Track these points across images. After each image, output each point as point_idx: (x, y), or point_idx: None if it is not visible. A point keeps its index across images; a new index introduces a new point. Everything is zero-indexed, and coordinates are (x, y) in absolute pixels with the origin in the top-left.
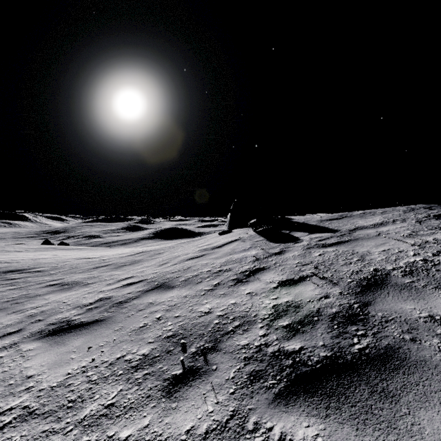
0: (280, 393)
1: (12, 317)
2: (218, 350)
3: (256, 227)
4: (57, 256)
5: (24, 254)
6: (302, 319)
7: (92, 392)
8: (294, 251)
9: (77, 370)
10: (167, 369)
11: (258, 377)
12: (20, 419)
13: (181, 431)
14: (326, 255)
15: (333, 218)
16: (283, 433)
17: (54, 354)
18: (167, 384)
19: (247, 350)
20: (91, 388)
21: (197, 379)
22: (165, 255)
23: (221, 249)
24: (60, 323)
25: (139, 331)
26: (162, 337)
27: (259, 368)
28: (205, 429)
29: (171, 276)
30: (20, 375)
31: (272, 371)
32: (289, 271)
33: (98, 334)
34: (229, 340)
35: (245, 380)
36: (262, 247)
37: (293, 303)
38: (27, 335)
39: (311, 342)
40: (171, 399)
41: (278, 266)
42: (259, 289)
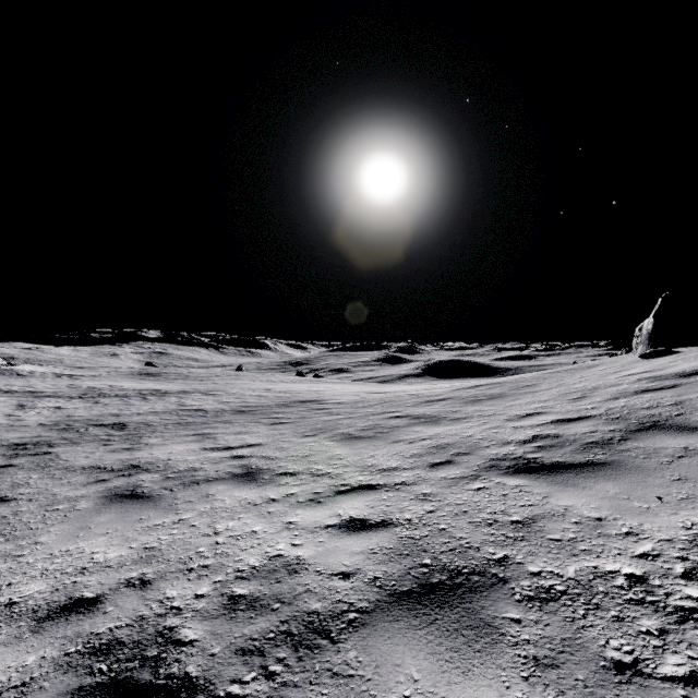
0: None
1: (406, 446)
2: None
3: None
4: (334, 389)
5: (294, 385)
6: None
7: None
8: None
9: (697, 525)
10: None
11: None
12: None
13: None
14: None
15: None
16: None
17: (587, 497)
18: None
19: None
20: None
21: None
22: (546, 388)
23: None
24: (514, 460)
25: None
26: None
27: None
28: None
29: (656, 413)
30: (573, 513)
31: None
32: None
33: (638, 481)
34: None
35: None
36: None
37: None
38: (477, 469)
39: None
40: None
41: None
42: None
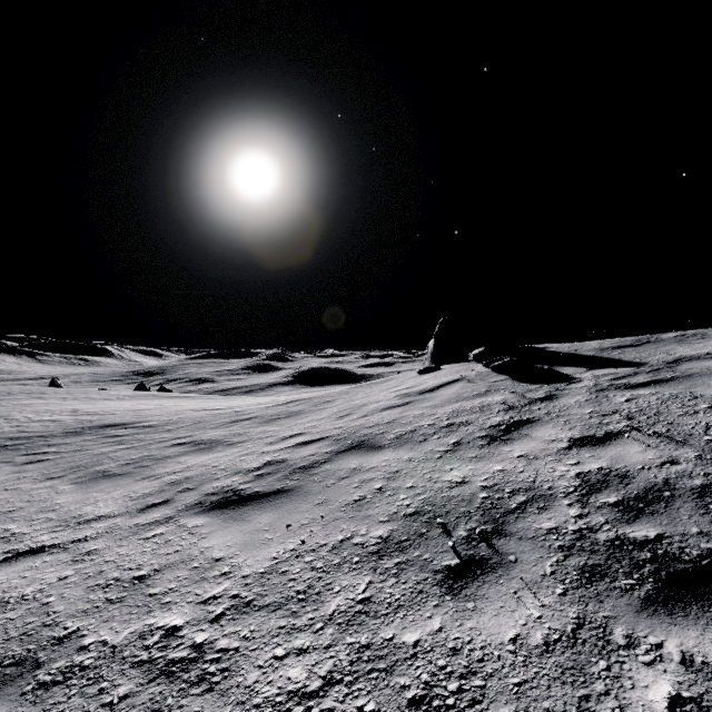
0: (650, 598)
1: (146, 484)
2: (507, 535)
3: (489, 360)
4: (164, 407)
5: (117, 403)
6: (642, 494)
7: (326, 582)
8: (575, 396)
9: (285, 554)
10: (430, 558)
11: (597, 574)
12: (236, 610)
13: (501, 639)
14: (642, 400)
15: (625, 345)
16: (686, 653)
17: (237, 532)
18: (442, 577)
19: (560, 536)
20: (321, 578)
21: (489, 573)
22: (338, 404)
23: (436, 394)
24: (224, 493)
25: (357, 505)
26: (401, 514)
27: (594, 562)
28: (542, 639)
29: (370, 432)
30: (203, 556)
31: (620, 567)
32: (580, 425)
33: (292, 509)
34: (519, 522)
35: (577, 578)
36: (510, 390)
37: (612, 471)
38: (183, 508)
39: (676, 528)
40: (460, 597)
41: (555, 417)
42: (538, 451)
